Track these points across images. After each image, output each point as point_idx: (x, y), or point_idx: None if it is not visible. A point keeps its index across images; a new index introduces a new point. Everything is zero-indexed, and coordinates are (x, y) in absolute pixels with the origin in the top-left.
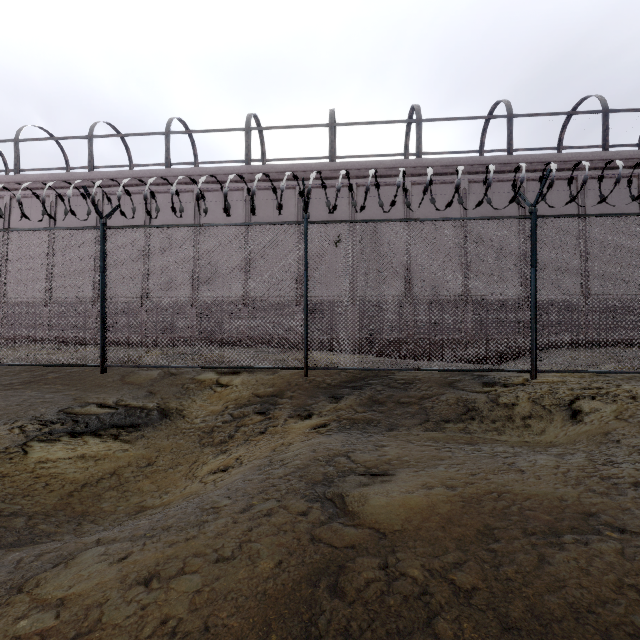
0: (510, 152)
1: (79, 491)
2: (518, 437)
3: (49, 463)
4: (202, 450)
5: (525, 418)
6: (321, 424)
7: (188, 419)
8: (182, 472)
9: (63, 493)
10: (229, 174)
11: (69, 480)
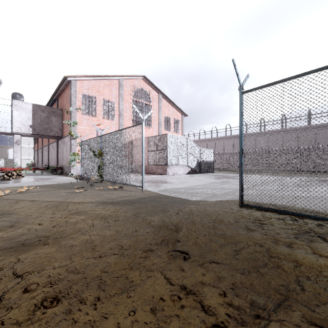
0: None
1: None
2: None
3: None
4: None
5: None
6: None
7: None
8: None
9: None
10: (277, 131)
11: None
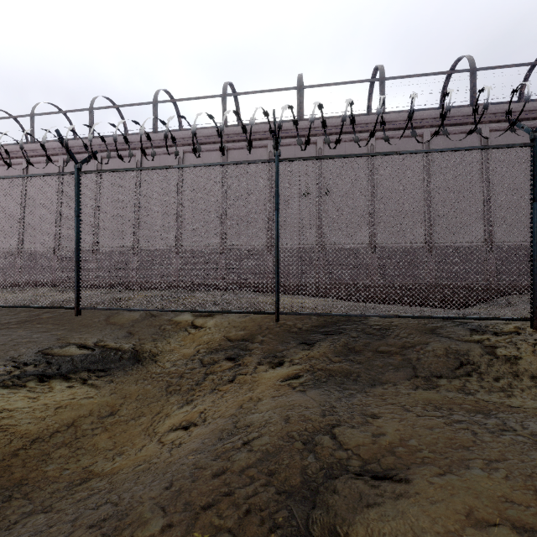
0: (473, 104)
1: (27, 448)
2: (533, 401)
3: (4, 412)
4: (168, 398)
5: (535, 376)
6: (293, 375)
7: (160, 362)
8: (143, 425)
9: (7, 451)
10: (208, 136)
11: (20, 434)
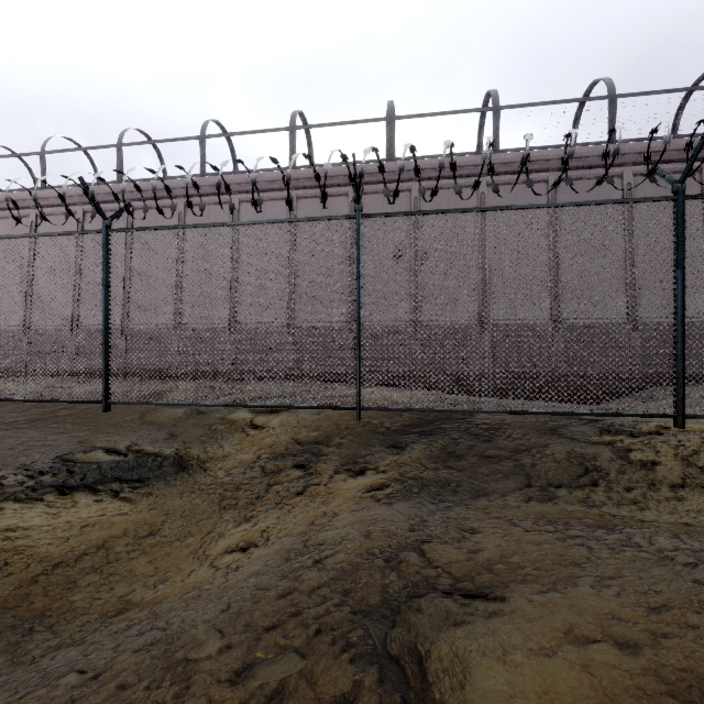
0: (612, 141)
1: (48, 574)
2: (671, 515)
3: (18, 531)
4: (221, 515)
5: (676, 485)
6: (378, 485)
7: (210, 470)
8: (191, 547)
9: (24, 577)
10: (271, 181)
11: (39, 557)
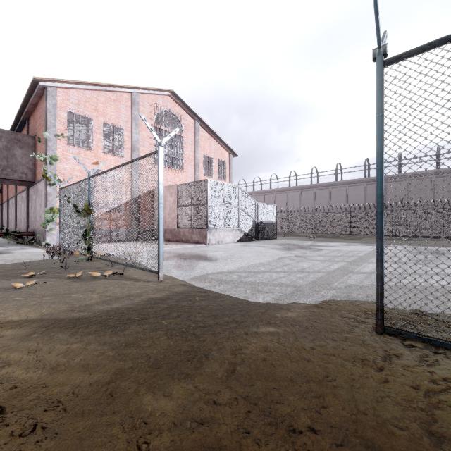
0: None
1: None
2: None
3: None
4: None
5: None
6: None
7: None
8: None
9: None
10: (358, 181)
11: None
